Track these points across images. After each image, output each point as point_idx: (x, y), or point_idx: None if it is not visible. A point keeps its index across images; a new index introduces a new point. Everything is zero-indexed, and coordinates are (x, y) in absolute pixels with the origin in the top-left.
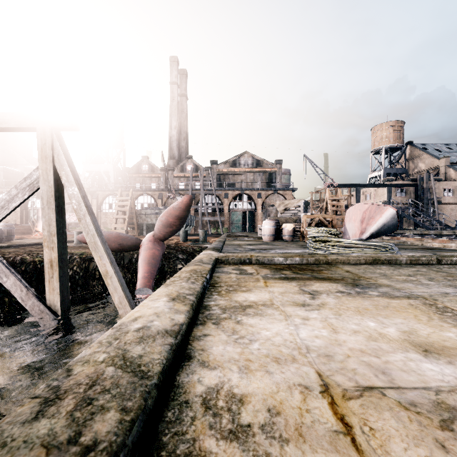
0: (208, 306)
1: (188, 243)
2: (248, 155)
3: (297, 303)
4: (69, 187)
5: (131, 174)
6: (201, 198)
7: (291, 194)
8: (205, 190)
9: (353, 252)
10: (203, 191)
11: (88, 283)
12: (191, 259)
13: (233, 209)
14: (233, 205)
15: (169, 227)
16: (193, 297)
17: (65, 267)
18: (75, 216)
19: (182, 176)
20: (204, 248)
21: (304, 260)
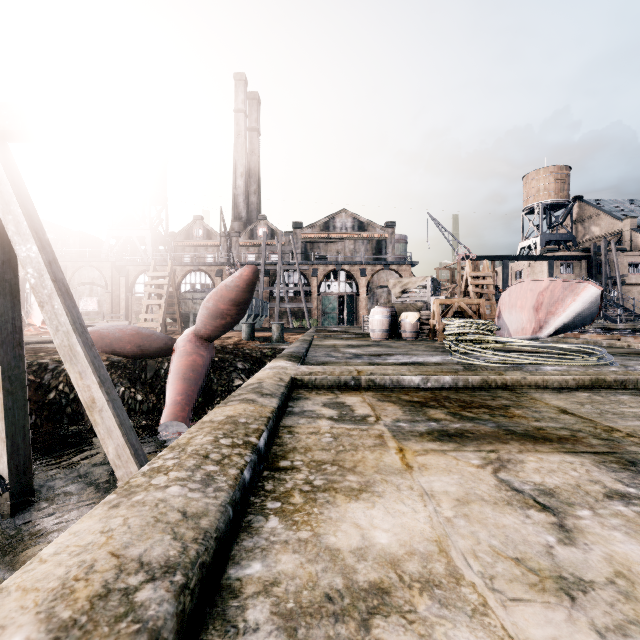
0: (234, 598)
1: (255, 344)
2: (346, 214)
3: (536, 573)
4: (21, 244)
5: (178, 242)
6: (278, 276)
7: (409, 270)
8: (284, 264)
9: (539, 362)
10: (281, 266)
11: (82, 411)
12: (257, 369)
13: (324, 292)
14: (324, 286)
15: (220, 318)
16: (169, 591)
17: (19, 391)
18: (94, 302)
19: (251, 245)
20: (279, 352)
21: (460, 382)
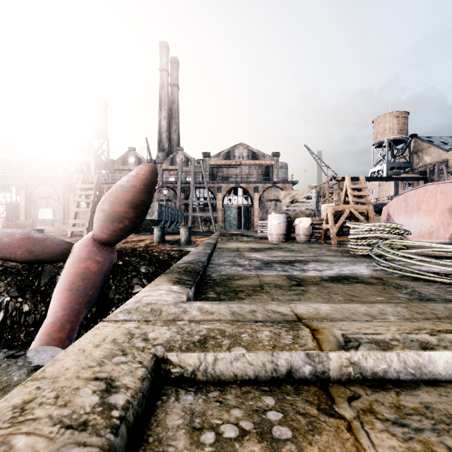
0: None
1: (164, 246)
2: (243, 147)
3: None
4: None
5: (117, 167)
6: (191, 192)
7: (291, 188)
8: (196, 183)
9: None
10: (193, 184)
11: None
12: (162, 272)
13: (227, 204)
14: (227, 199)
15: (117, 221)
16: None
17: None
18: (50, 212)
19: (172, 169)
20: (186, 254)
21: None
